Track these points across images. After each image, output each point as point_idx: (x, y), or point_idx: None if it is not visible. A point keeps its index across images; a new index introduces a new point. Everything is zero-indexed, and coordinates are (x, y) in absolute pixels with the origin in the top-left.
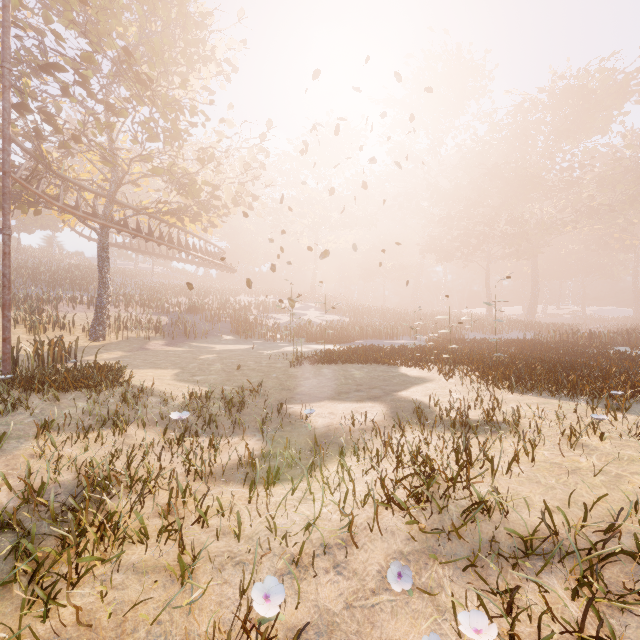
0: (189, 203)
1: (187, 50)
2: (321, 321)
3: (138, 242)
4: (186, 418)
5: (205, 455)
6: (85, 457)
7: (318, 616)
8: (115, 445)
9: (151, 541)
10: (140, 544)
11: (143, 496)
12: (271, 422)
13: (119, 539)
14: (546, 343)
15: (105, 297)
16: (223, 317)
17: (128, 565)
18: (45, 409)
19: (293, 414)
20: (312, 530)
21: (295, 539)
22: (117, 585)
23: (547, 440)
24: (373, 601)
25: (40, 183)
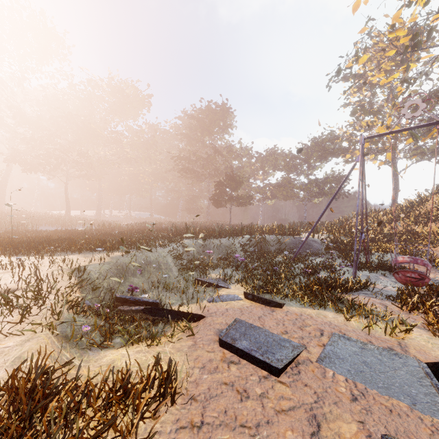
0: None
1: None
2: None
3: None
4: None
5: None
6: None
7: None
8: None
9: None
10: None
11: None
12: None
13: None
14: (78, 231)
15: None
16: None
17: None
18: None
19: None
20: None
21: None
22: None
23: None
24: None
25: None
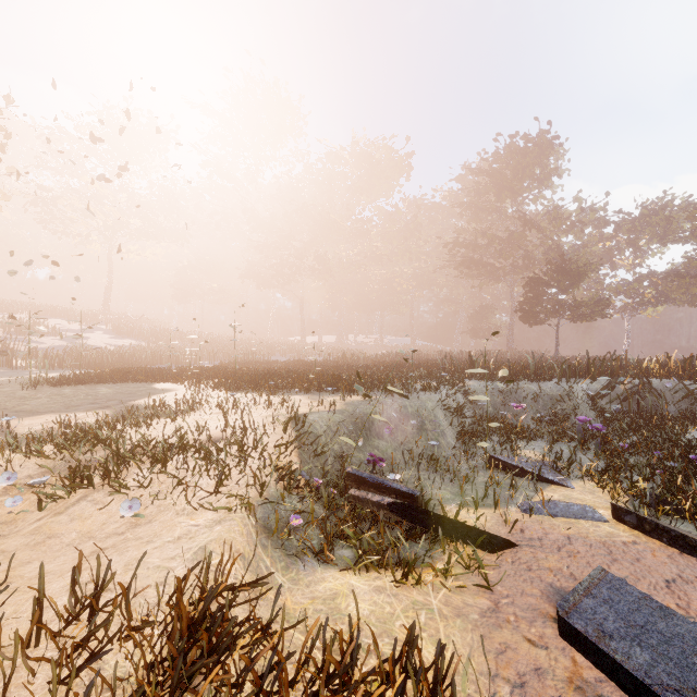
0: None
1: None
2: (109, 346)
3: None
4: None
5: None
6: None
7: None
8: None
9: None
10: None
11: None
12: None
13: None
14: (312, 362)
15: None
16: None
17: None
18: None
19: None
20: None
21: None
22: None
23: (200, 412)
24: None
25: None
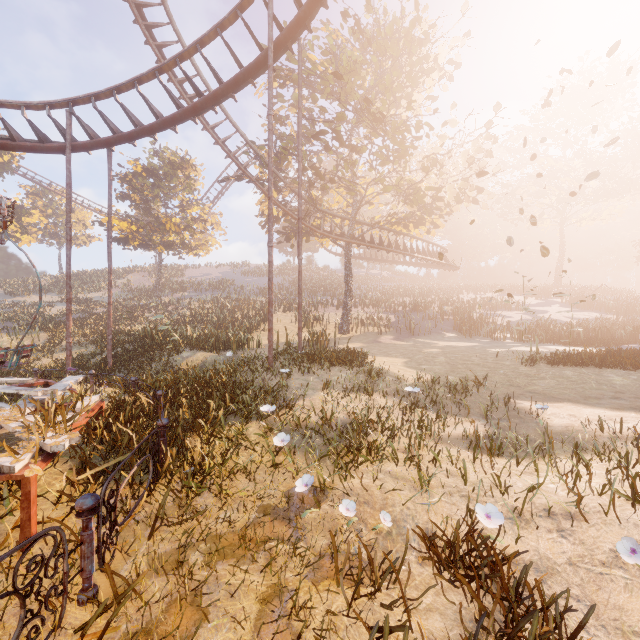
0: (413, 210)
1: (412, 71)
2: (569, 319)
3: (370, 252)
4: (416, 396)
5: (433, 425)
6: (350, 407)
7: (537, 558)
8: (367, 404)
9: (398, 464)
10: (391, 463)
11: (391, 435)
12: (496, 411)
13: (379, 455)
14: None
15: (349, 299)
16: (445, 315)
17: (385, 471)
18: (323, 375)
19: (522, 409)
20: (535, 495)
21: (516, 497)
22: (380, 479)
23: None
24: (601, 570)
25: (310, 219)
